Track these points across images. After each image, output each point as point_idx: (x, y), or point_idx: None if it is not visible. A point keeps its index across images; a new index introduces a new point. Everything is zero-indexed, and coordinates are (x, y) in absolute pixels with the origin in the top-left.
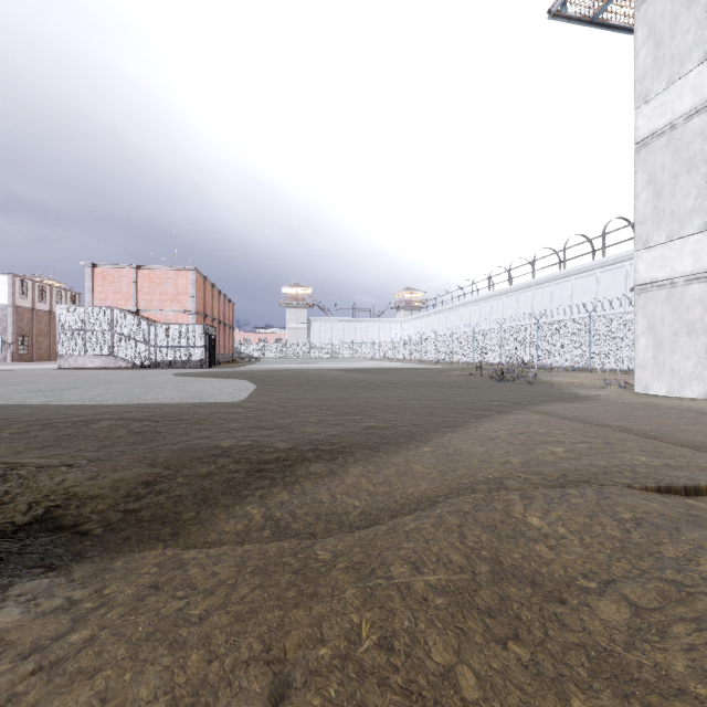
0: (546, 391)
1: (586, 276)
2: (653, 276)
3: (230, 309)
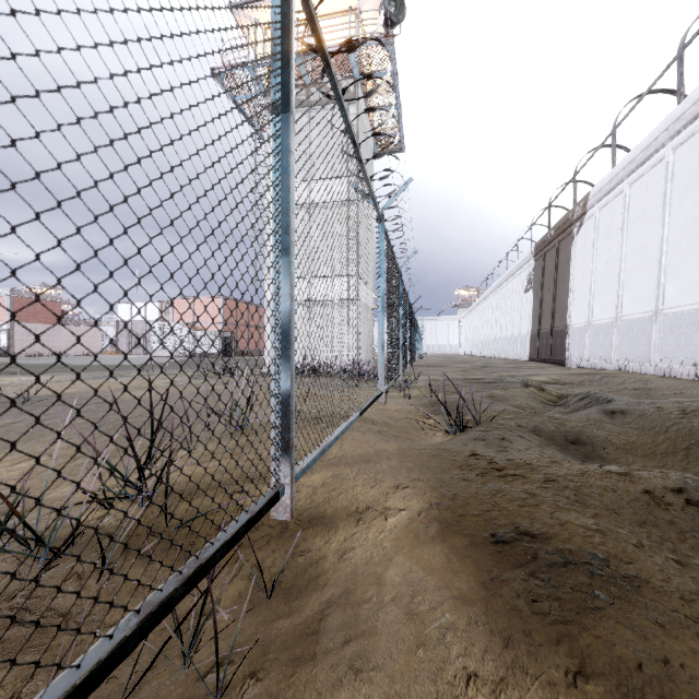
0: None
1: (513, 279)
2: None
3: None
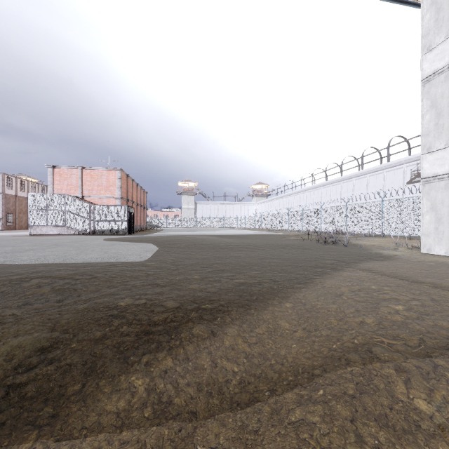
0: (358, 251)
1: (376, 174)
2: (435, 172)
3: (144, 196)
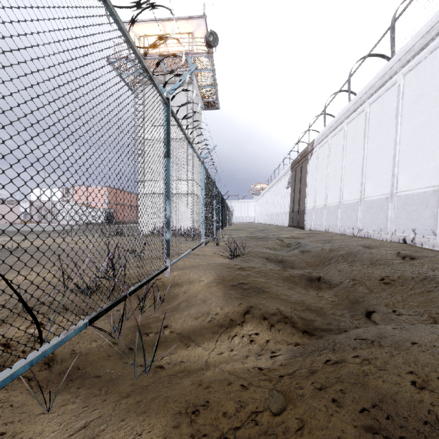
0: None
1: (281, 180)
2: None
3: None
